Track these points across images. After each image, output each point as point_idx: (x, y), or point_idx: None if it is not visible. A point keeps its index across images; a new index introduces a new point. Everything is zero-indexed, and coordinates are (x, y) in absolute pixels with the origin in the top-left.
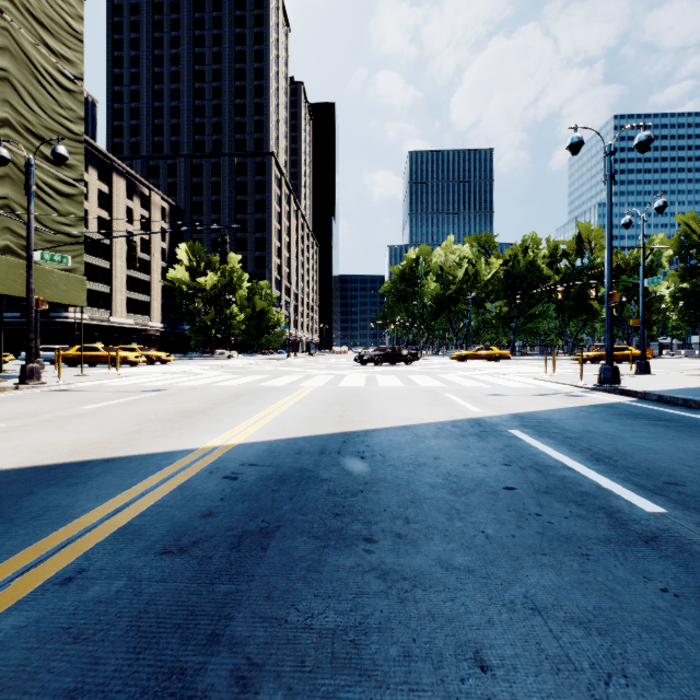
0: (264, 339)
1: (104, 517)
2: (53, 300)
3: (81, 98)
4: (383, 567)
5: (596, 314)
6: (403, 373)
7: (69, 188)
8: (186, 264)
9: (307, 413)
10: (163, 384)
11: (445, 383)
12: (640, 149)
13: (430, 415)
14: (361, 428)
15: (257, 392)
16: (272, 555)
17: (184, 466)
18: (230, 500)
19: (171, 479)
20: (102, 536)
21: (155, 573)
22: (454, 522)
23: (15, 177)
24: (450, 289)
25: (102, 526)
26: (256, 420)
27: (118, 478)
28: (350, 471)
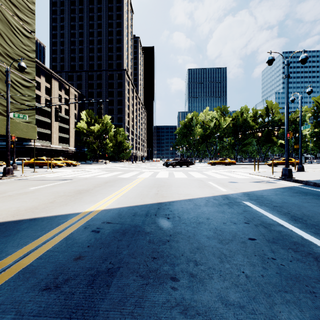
0: (121, 155)
1: (17, 260)
2: (20, 136)
3: (34, 41)
4: (184, 302)
5: (275, 143)
6: (186, 171)
7: (28, 83)
8: (85, 120)
9: (140, 192)
10: (72, 176)
11: (207, 176)
12: (302, 62)
13: (201, 193)
14: (167, 200)
15: (116, 180)
16: (113, 291)
17: (71, 223)
18: (93, 247)
19: (62, 232)
20: (10, 275)
21: (35, 308)
22: (224, 264)
23: (1, 78)
24: (207, 131)
25: (13, 267)
26: (114, 196)
27: (34, 231)
28: (161, 227)
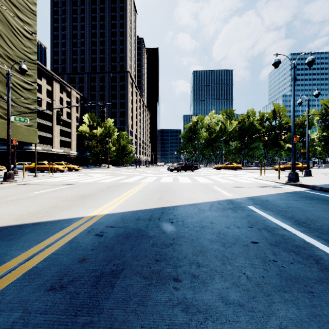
0: (124, 159)
1: (22, 262)
2: (21, 140)
3: (35, 43)
4: (185, 301)
5: (282, 147)
6: (190, 175)
7: (29, 86)
8: (87, 123)
9: (143, 197)
10: (74, 181)
11: (212, 180)
12: (309, 65)
13: (206, 197)
14: (171, 205)
15: (119, 185)
16: (117, 291)
17: (75, 227)
18: (96, 250)
19: (66, 236)
20: (16, 276)
21: (41, 306)
22: (226, 266)
23: (2, 80)
24: (212, 135)
25: (18, 269)
26: (117, 200)
27: (37, 235)
28: (165, 231)
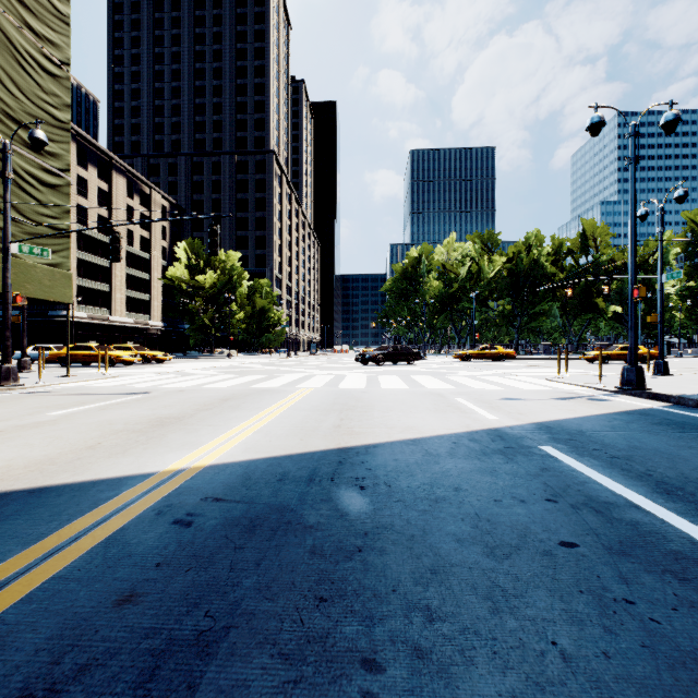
0: (264, 338)
1: None
2: (35, 296)
3: (67, 84)
4: None
5: (602, 312)
6: (406, 373)
7: (54, 178)
8: (185, 262)
9: (299, 422)
10: (150, 385)
11: (452, 384)
12: (667, 129)
13: (441, 424)
14: (361, 442)
15: (248, 395)
16: None
17: (127, 502)
18: (169, 567)
19: (100, 525)
20: None
21: None
22: (503, 618)
23: None
24: (452, 287)
25: None
26: (238, 431)
27: (31, 523)
28: (345, 512)
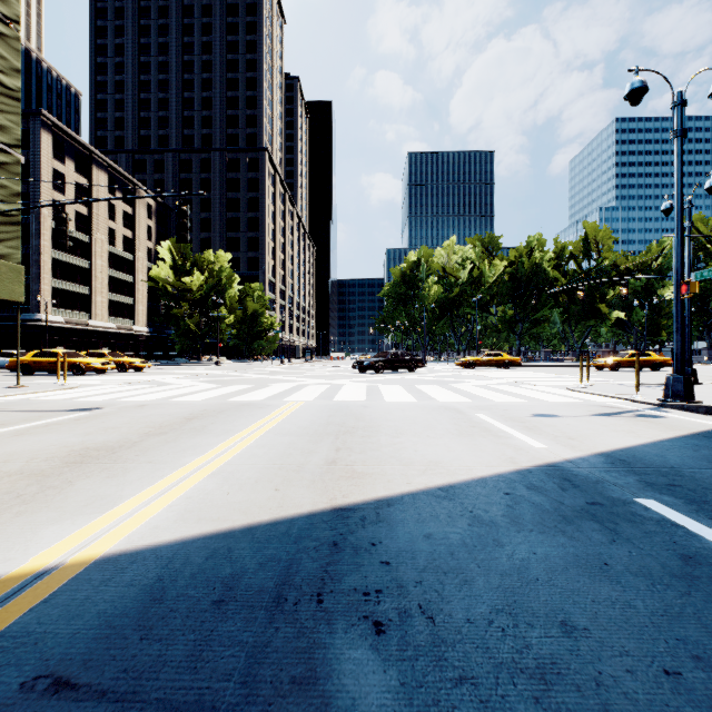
0: (256, 344)
1: None
2: None
3: (16, 46)
4: None
5: (605, 318)
6: (409, 382)
7: None
8: (170, 262)
9: (279, 455)
10: (108, 399)
11: (466, 396)
12: None
13: (474, 457)
14: (367, 494)
15: (222, 411)
16: None
17: None
18: None
19: None
20: None
21: None
22: None
23: None
24: (452, 292)
25: None
26: (187, 473)
27: None
28: None
